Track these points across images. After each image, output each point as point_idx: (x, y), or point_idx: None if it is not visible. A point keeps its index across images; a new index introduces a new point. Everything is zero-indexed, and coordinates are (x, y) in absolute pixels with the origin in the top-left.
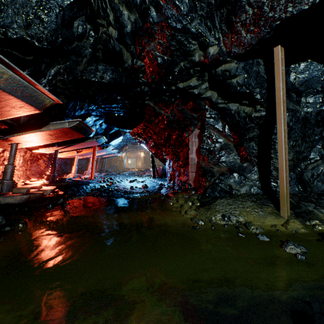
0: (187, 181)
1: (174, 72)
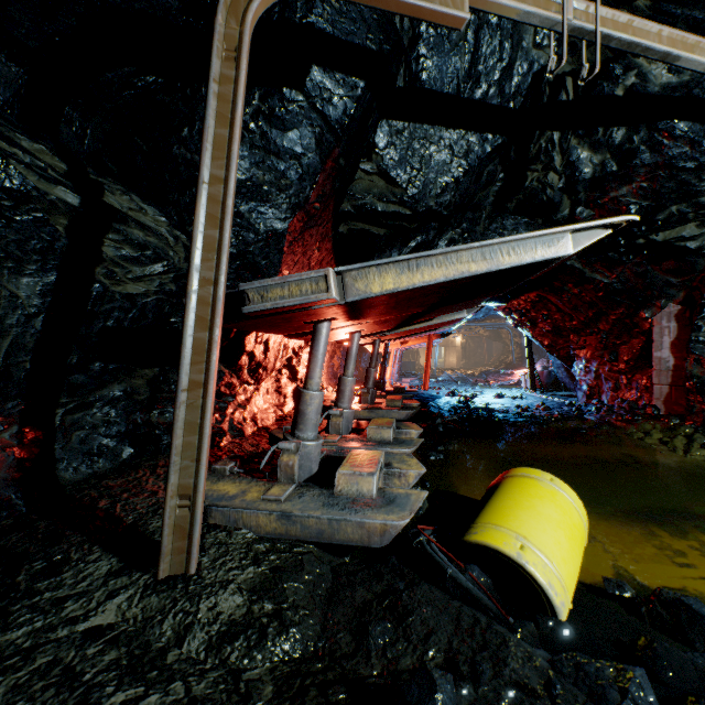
0: (638, 402)
1: (653, 221)
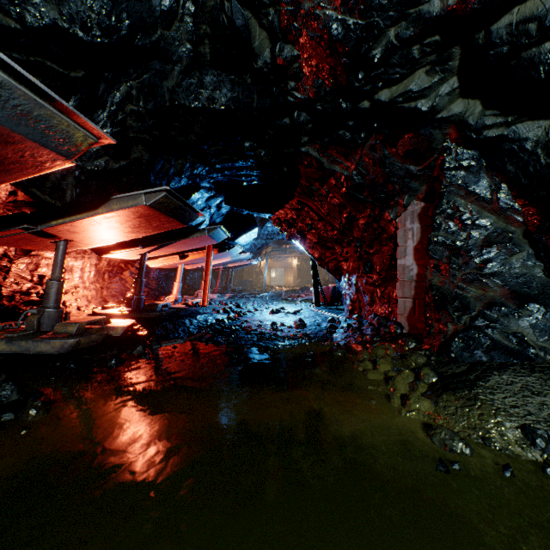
0: (390, 317)
1: (370, 60)
